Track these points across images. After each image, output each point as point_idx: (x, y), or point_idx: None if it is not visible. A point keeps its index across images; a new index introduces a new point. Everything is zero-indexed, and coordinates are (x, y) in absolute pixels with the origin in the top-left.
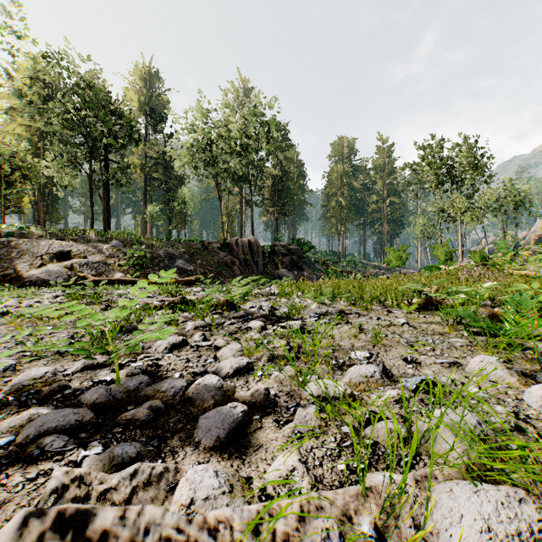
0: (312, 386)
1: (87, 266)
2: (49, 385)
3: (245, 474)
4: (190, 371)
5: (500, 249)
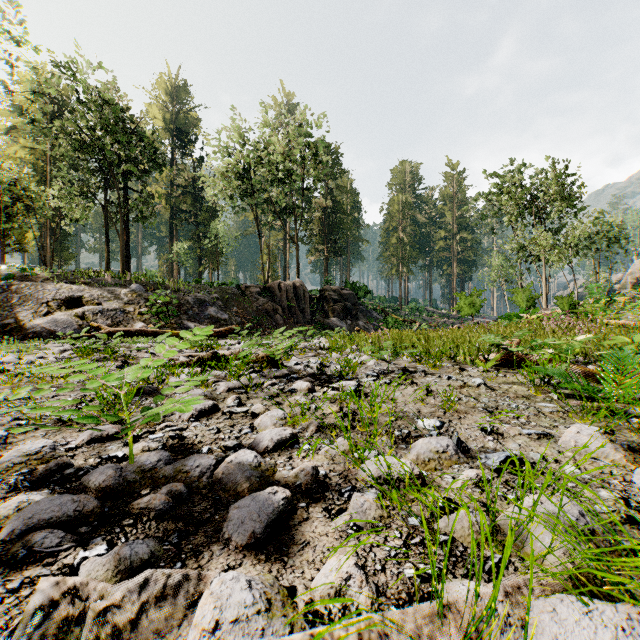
0: (370, 465)
1: (102, 314)
2: (46, 463)
3: (286, 583)
4: (220, 444)
5: (592, 294)
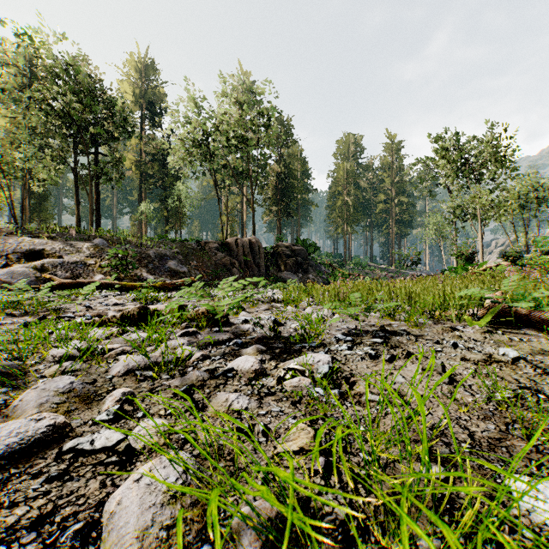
0: None
1: (61, 267)
2: None
3: None
4: None
5: (538, 247)
